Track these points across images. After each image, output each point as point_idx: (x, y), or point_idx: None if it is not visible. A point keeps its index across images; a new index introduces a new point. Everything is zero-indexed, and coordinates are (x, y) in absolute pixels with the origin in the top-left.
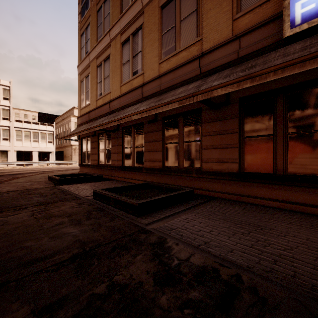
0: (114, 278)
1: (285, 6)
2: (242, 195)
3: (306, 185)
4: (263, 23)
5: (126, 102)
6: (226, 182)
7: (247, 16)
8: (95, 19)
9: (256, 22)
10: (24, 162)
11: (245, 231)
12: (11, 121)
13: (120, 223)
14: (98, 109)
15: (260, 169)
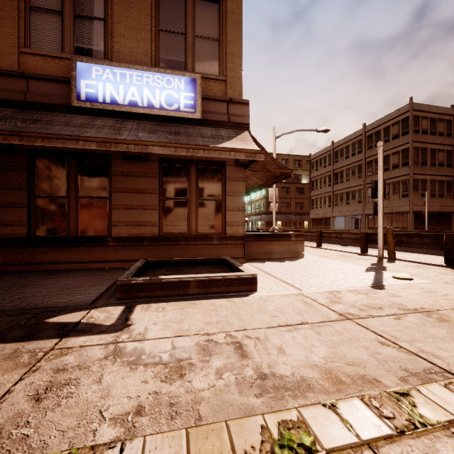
0: None
1: (73, 77)
2: (32, 263)
3: (92, 244)
4: (55, 79)
5: None
6: (10, 250)
7: (38, 59)
8: None
9: (48, 72)
10: None
11: (3, 291)
12: None
13: None
14: None
15: (53, 232)
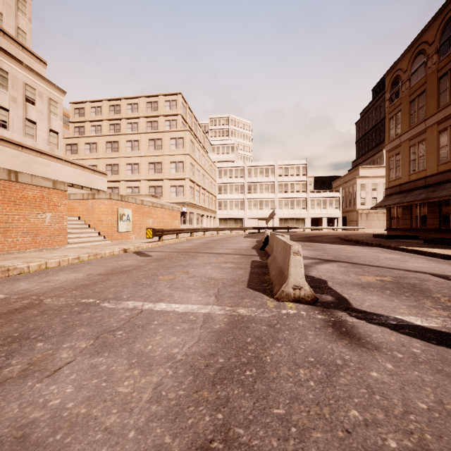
0: (446, 248)
1: None
2: None
3: None
4: None
5: (443, 179)
6: None
7: None
8: (407, 107)
9: None
10: (319, 227)
11: None
12: (307, 193)
13: (445, 246)
14: (411, 183)
15: None
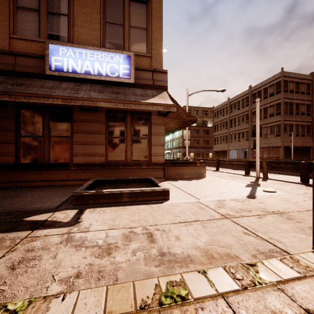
0: None
1: (46, 54)
2: (19, 181)
3: (59, 168)
4: (34, 56)
5: None
6: (3, 172)
7: (22, 42)
8: None
9: (29, 51)
10: None
11: None
12: None
13: None
14: None
15: (33, 160)
